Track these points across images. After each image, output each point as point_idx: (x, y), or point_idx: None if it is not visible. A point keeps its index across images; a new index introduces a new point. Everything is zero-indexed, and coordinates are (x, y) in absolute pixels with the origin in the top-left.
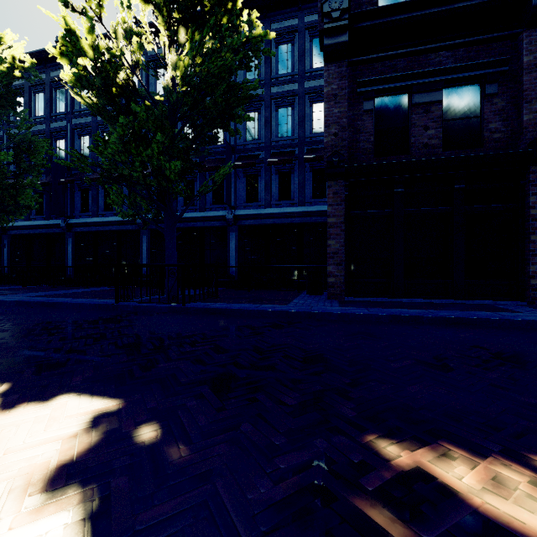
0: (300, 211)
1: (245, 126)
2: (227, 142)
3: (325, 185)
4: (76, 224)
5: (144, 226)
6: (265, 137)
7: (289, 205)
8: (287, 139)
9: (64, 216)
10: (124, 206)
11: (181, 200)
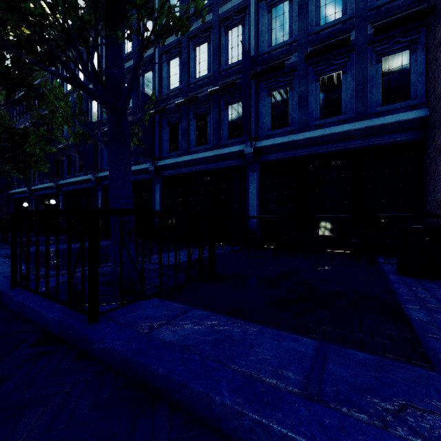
0: (361, 126)
1: (269, 26)
2: (245, 47)
3: (407, 78)
4: (103, 177)
5: (156, 173)
6: (299, 30)
7: (339, 124)
8: (335, 23)
9: (94, 170)
10: (141, 155)
11: (193, 139)
